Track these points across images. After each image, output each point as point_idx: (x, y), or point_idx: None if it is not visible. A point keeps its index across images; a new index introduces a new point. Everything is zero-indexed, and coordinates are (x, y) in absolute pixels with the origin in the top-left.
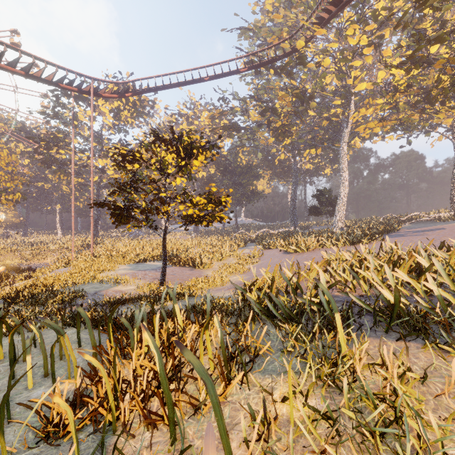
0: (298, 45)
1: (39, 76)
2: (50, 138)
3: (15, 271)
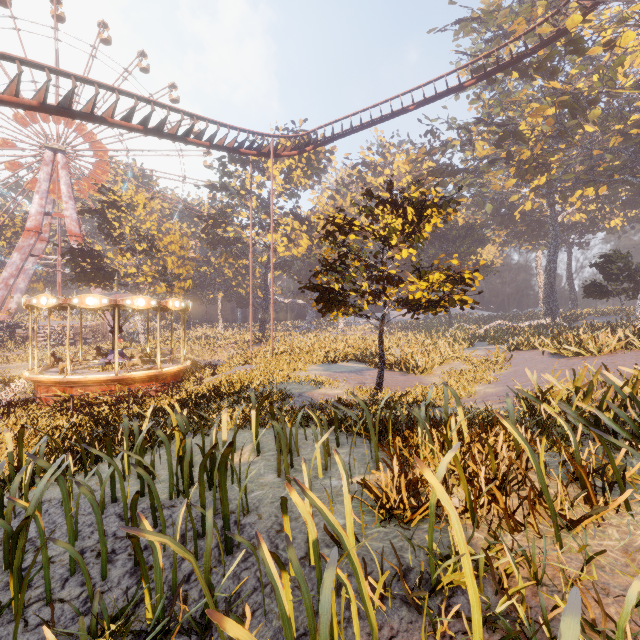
0: (569, 22)
1: (222, 144)
2: (218, 214)
3: (196, 366)
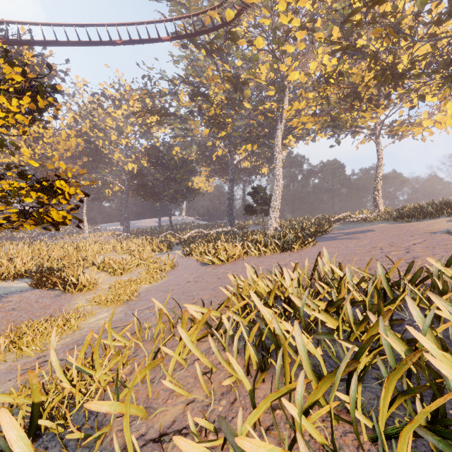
0: (227, 15)
1: None
2: None
3: None
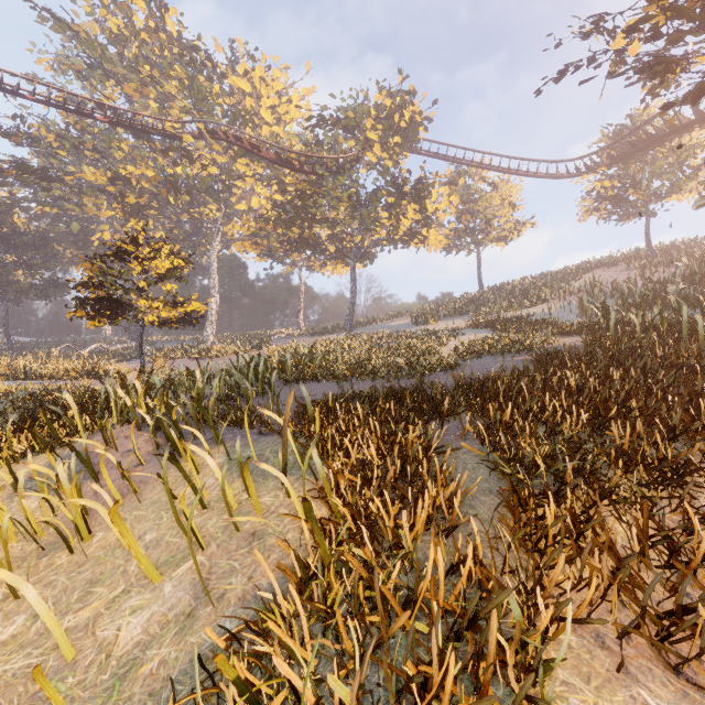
0: (186, 137)
1: None
2: None
3: None
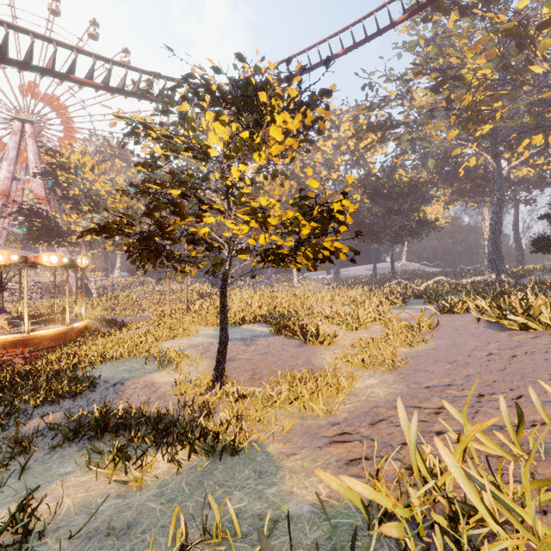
0: None
1: (122, 87)
2: None
3: (107, 325)
